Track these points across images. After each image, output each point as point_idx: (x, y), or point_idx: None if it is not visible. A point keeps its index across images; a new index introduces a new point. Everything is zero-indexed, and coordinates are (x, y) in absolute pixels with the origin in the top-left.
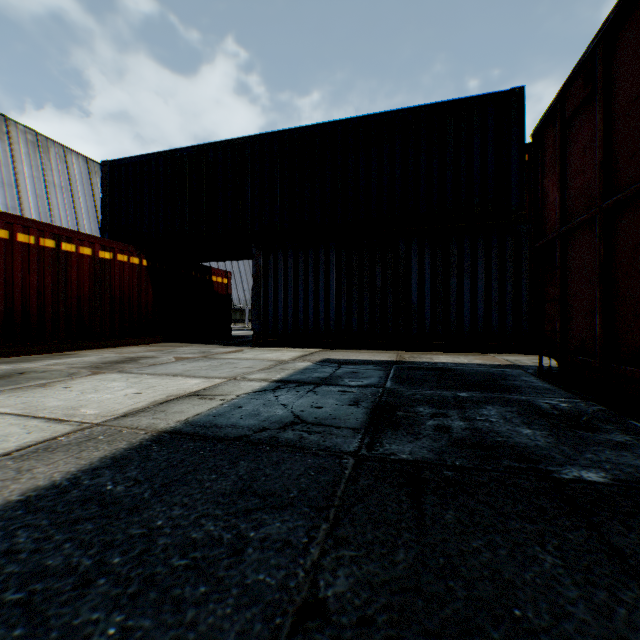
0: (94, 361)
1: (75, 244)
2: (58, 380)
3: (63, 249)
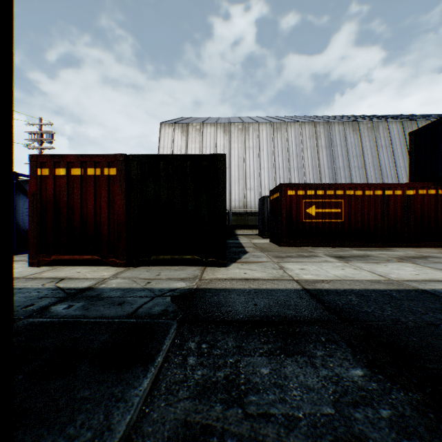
0: (399, 255)
1: (390, 190)
2: (381, 261)
3: (384, 194)
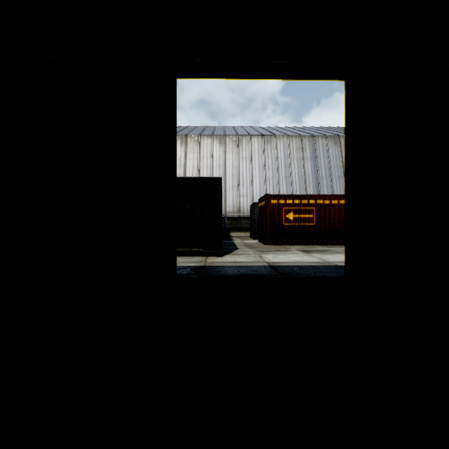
0: None
1: None
2: (333, 253)
3: None
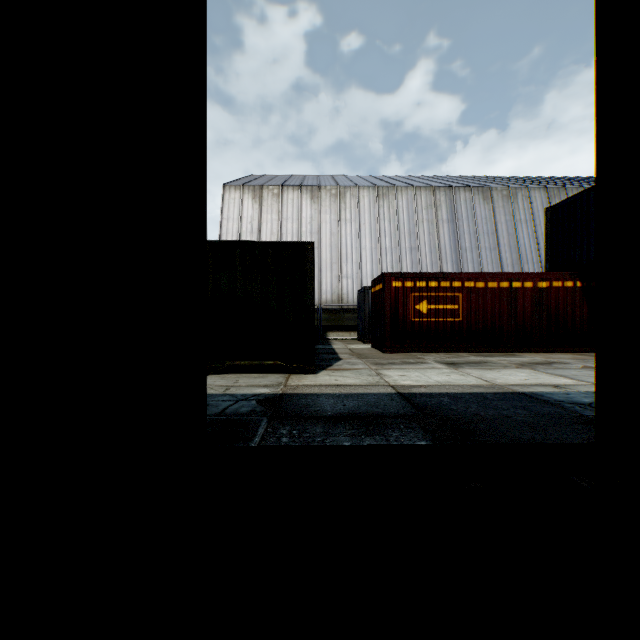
0: (523, 361)
1: (519, 282)
2: (497, 368)
3: (512, 287)
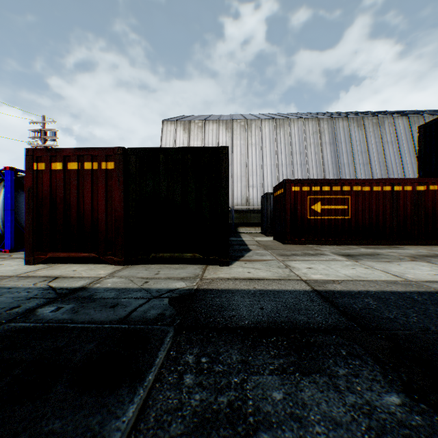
0: (411, 253)
1: (400, 186)
2: (393, 260)
3: (393, 190)
